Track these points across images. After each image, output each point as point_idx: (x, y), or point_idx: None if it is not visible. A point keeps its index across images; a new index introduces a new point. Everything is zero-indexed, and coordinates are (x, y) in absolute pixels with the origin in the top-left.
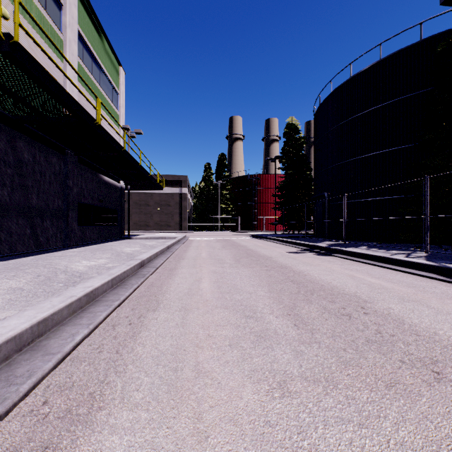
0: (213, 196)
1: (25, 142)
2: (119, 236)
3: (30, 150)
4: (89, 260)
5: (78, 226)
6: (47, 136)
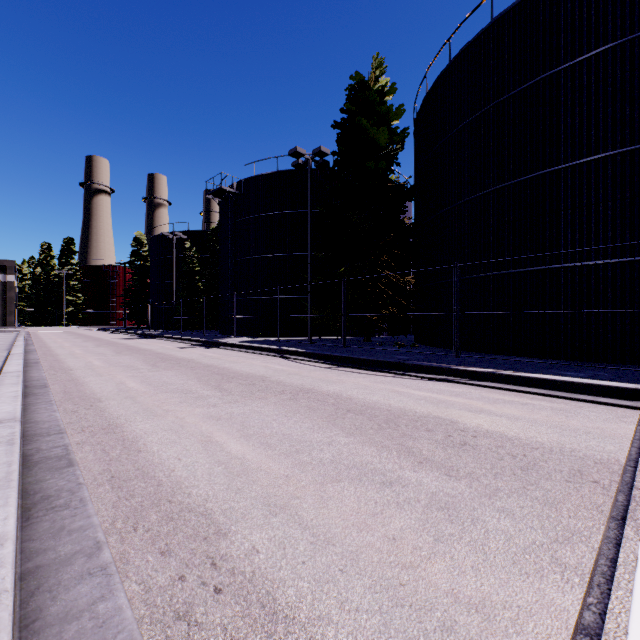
0: (56, 286)
1: None
2: None
3: None
4: None
5: None
6: None
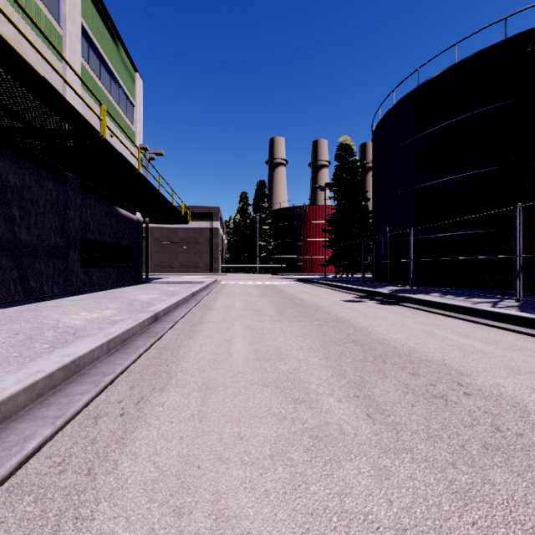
0: (250, 232)
1: (10, 161)
2: (135, 280)
3: (17, 171)
4: (90, 312)
5: (81, 267)
6: (40, 154)
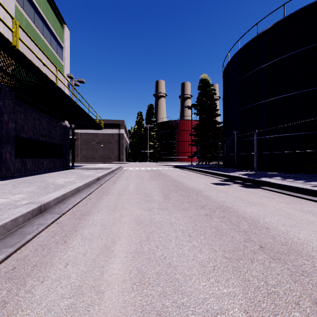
0: (144, 136)
1: None
2: (64, 166)
3: None
4: None
5: (16, 158)
6: None
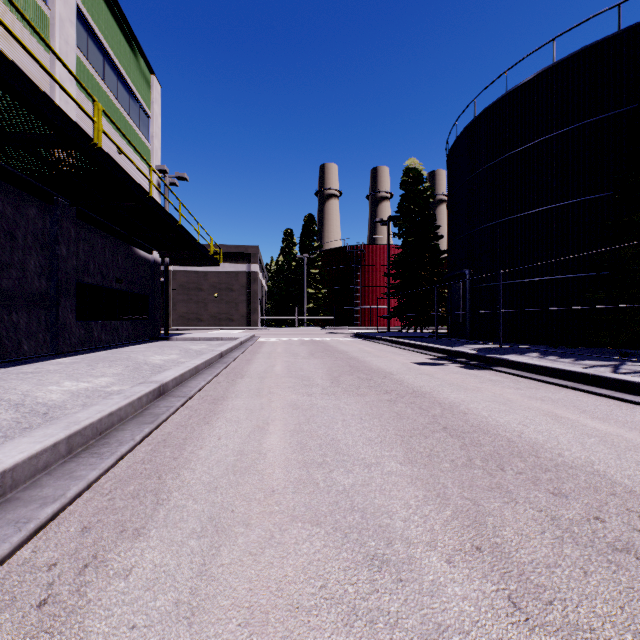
0: (296, 277)
1: None
2: (151, 335)
3: None
4: (78, 381)
5: (77, 320)
6: (17, 171)
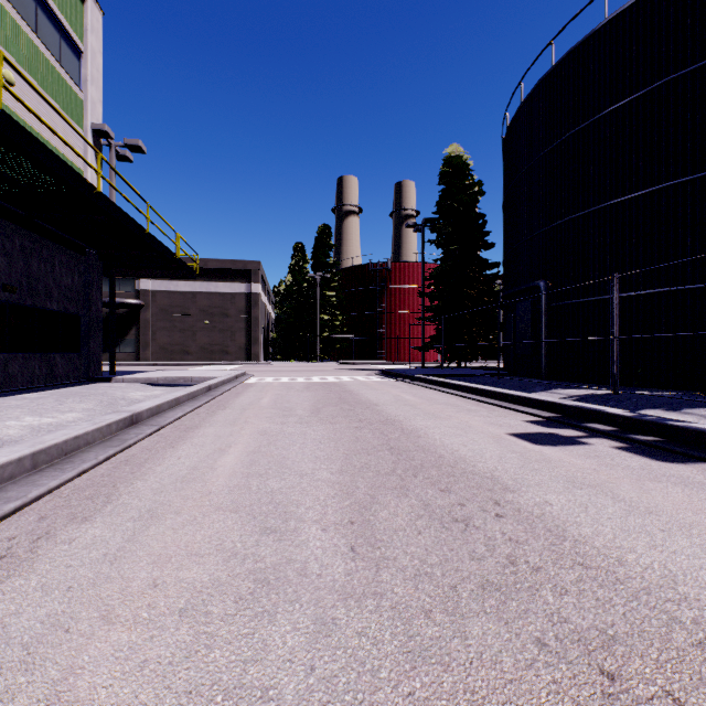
0: (308, 300)
1: None
2: (84, 375)
3: None
4: None
5: None
6: None
